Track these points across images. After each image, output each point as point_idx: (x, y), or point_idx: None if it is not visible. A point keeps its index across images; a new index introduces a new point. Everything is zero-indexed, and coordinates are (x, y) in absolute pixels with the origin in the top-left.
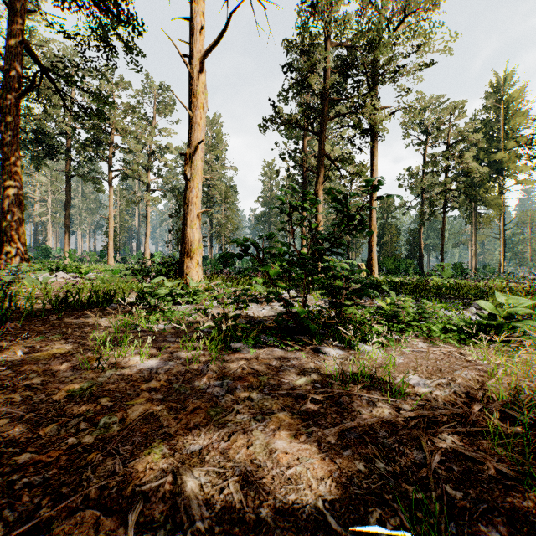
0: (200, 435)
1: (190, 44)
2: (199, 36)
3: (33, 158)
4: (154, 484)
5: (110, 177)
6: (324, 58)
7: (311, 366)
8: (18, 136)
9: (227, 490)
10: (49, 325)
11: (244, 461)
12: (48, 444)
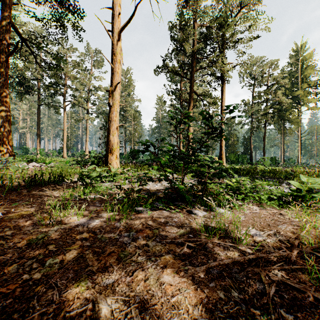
0: (113, 272)
1: (112, 24)
2: (117, 19)
3: (18, 94)
4: (79, 310)
5: (65, 105)
6: (193, 33)
7: (186, 222)
8: (7, 80)
9: (130, 314)
10: (22, 195)
11: (142, 291)
12: (10, 279)
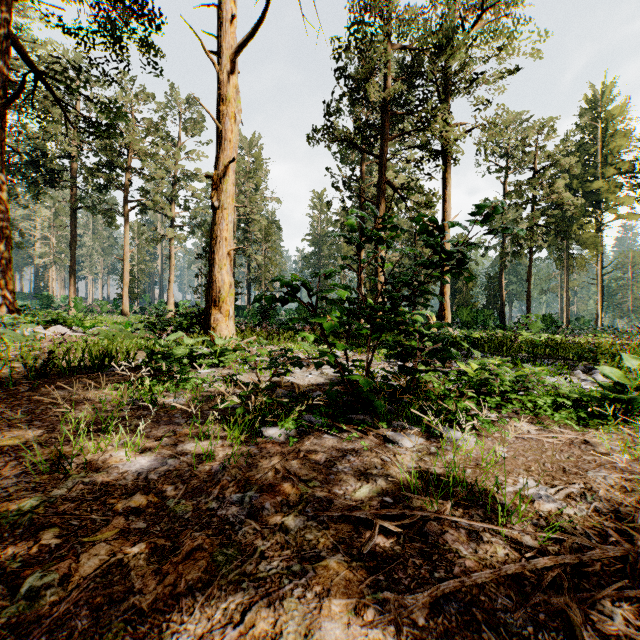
0: (193, 611)
1: (218, 38)
2: (230, 28)
3: (30, 186)
4: None
5: (125, 209)
6: (386, 63)
7: (376, 465)
8: (3, 156)
9: None
10: (15, 399)
11: None
12: None
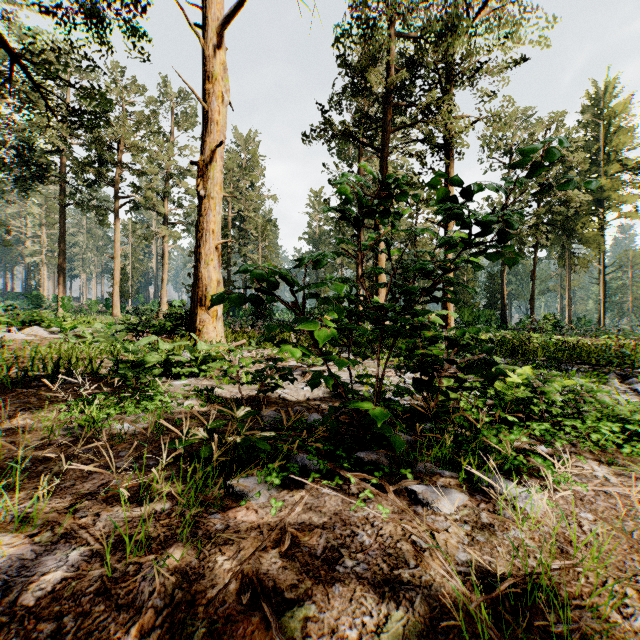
0: None
1: (205, 9)
2: None
3: (16, 181)
4: None
5: (116, 205)
6: (387, 51)
7: (406, 557)
8: None
9: None
10: None
11: None
12: None
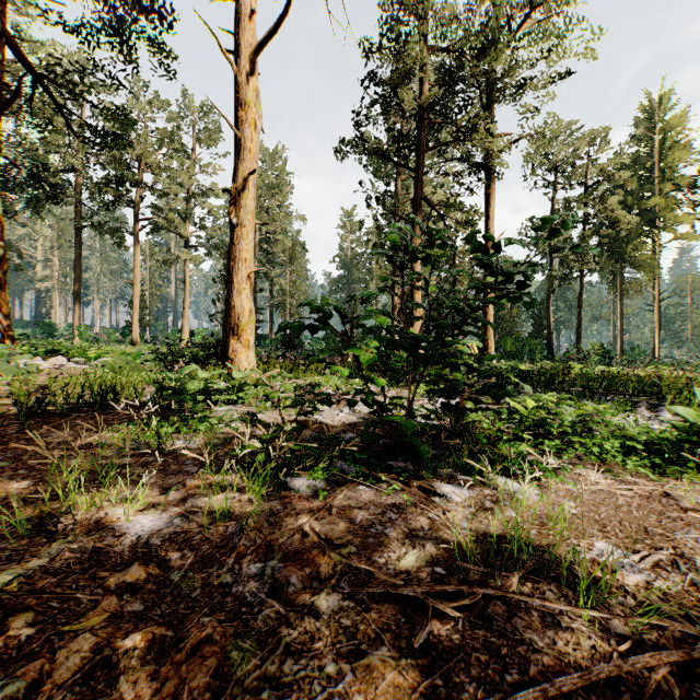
0: None
1: (237, 35)
2: (250, 24)
3: (30, 202)
4: None
5: (135, 228)
6: (423, 66)
7: (422, 524)
8: None
9: None
10: (0, 443)
11: None
12: None
